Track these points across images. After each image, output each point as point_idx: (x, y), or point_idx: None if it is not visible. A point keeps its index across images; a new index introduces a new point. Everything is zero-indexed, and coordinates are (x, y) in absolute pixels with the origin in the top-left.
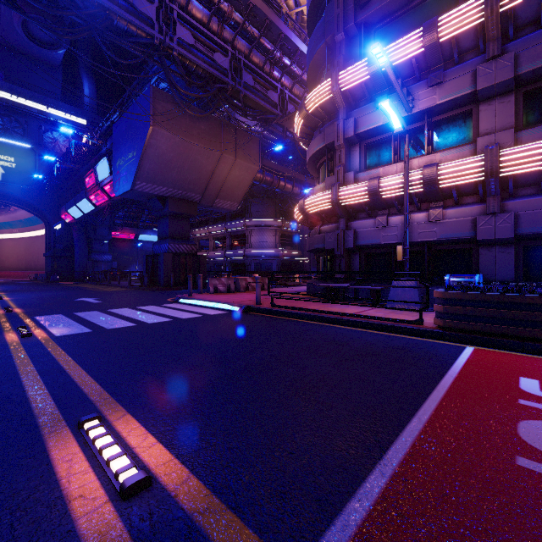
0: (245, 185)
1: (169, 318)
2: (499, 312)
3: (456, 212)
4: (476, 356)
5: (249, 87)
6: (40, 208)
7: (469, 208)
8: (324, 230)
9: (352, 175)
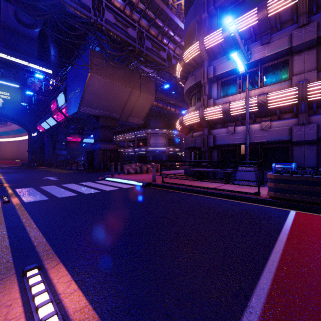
0: (146, 109)
1: (98, 190)
2: (312, 188)
3: (278, 123)
4: (298, 218)
5: (149, 49)
6: (24, 123)
7: (287, 121)
8: (195, 135)
9: (212, 101)
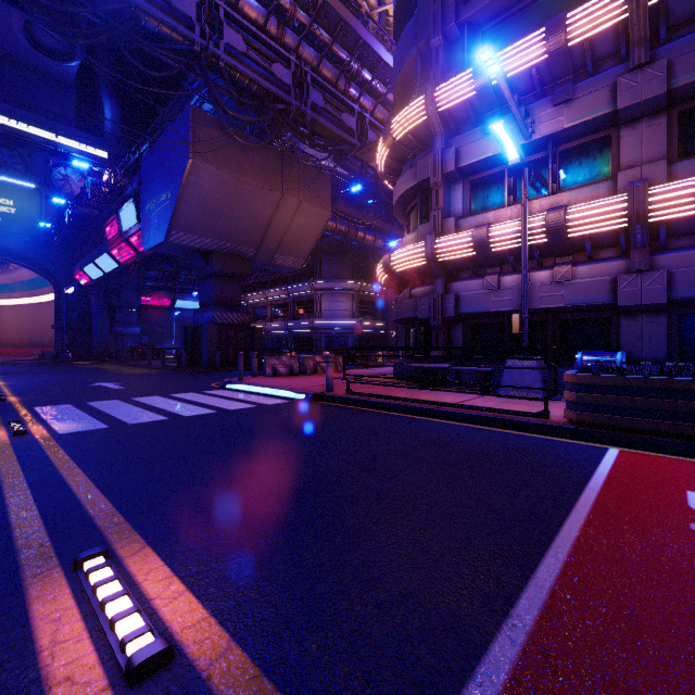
0: (312, 237)
1: (213, 409)
2: (652, 402)
3: (589, 269)
4: (623, 462)
5: (318, 109)
6: (47, 266)
7: (607, 265)
8: (416, 294)
9: (453, 222)
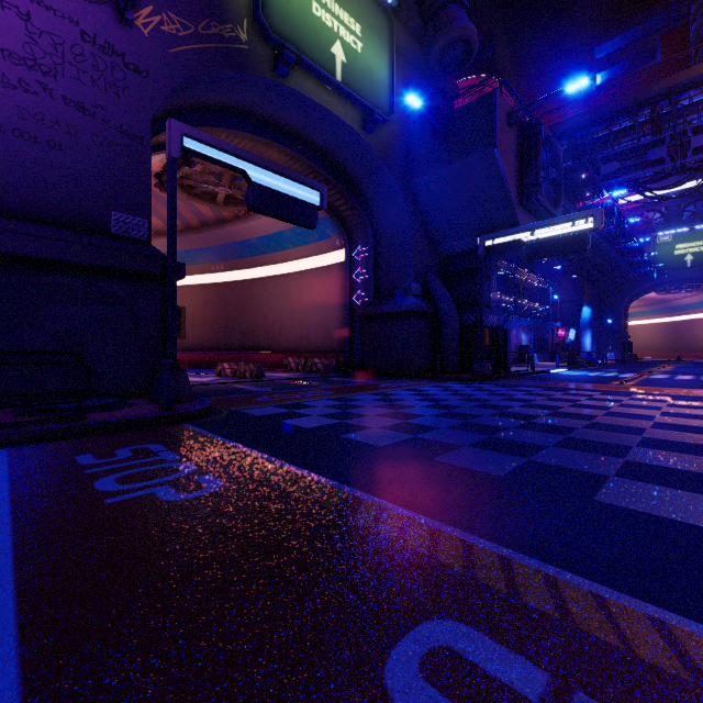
0: None
1: None
2: None
3: None
4: None
5: None
6: None
7: None
8: None
9: None
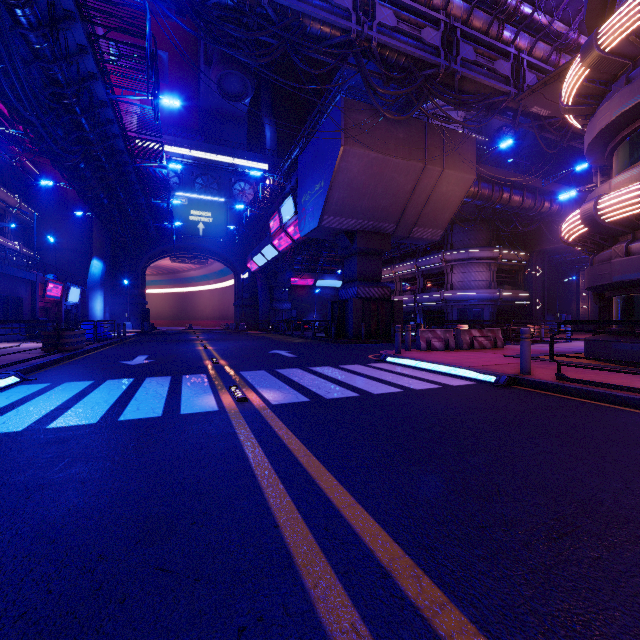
0: (453, 205)
1: (395, 386)
2: None
3: None
4: None
5: (467, 64)
6: (230, 259)
7: None
8: (639, 249)
9: None
